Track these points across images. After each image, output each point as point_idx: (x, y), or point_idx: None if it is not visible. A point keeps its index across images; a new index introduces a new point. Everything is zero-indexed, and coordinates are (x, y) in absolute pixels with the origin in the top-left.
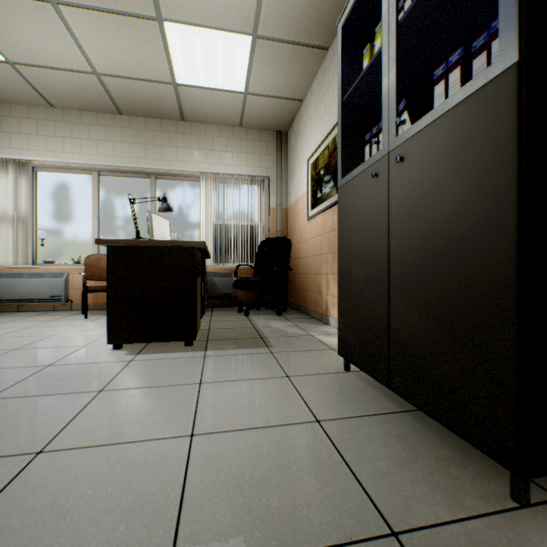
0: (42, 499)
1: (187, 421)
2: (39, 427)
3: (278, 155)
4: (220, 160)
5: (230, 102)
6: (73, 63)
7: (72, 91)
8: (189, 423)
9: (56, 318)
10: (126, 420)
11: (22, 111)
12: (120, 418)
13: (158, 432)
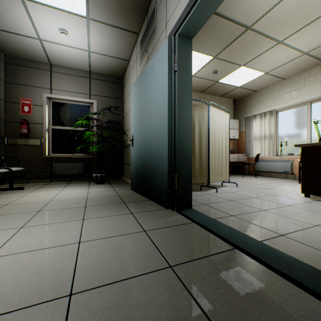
0: (261, 216)
1: (317, 222)
2: (265, 206)
3: None
4: None
5: None
6: (291, 57)
7: (293, 68)
8: (318, 223)
9: (284, 181)
10: (292, 214)
11: (271, 88)
12: (290, 213)
13: (301, 220)
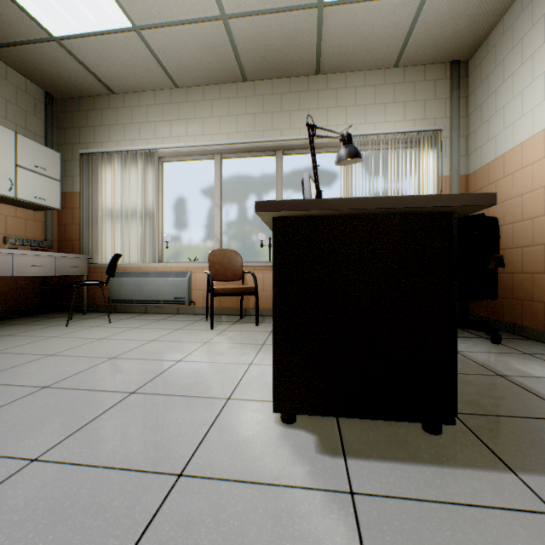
0: None
1: None
2: None
3: (453, 97)
4: (366, 117)
5: (393, 20)
6: (198, 7)
7: (195, 56)
8: None
9: (181, 325)
10: None
11: (149, 98)
12: None
13: None
